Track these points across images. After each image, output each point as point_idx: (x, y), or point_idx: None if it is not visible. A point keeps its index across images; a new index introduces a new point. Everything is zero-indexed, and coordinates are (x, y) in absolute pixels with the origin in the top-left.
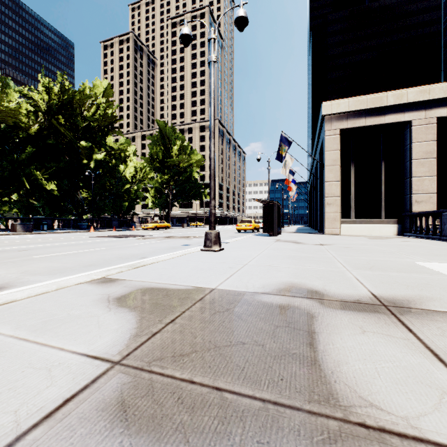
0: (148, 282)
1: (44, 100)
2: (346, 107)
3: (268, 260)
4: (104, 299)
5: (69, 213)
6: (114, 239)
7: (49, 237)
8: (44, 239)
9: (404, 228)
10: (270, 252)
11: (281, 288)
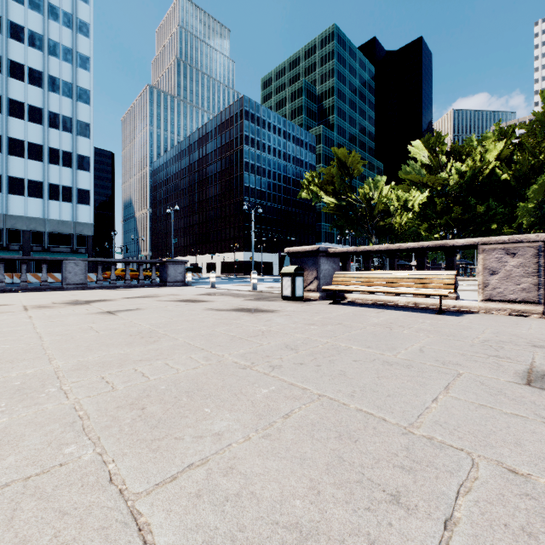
0: None
1: None
2: None
3: None
4: None
5: None
6: None
7: None
8: None
9: None
10: None
11: None
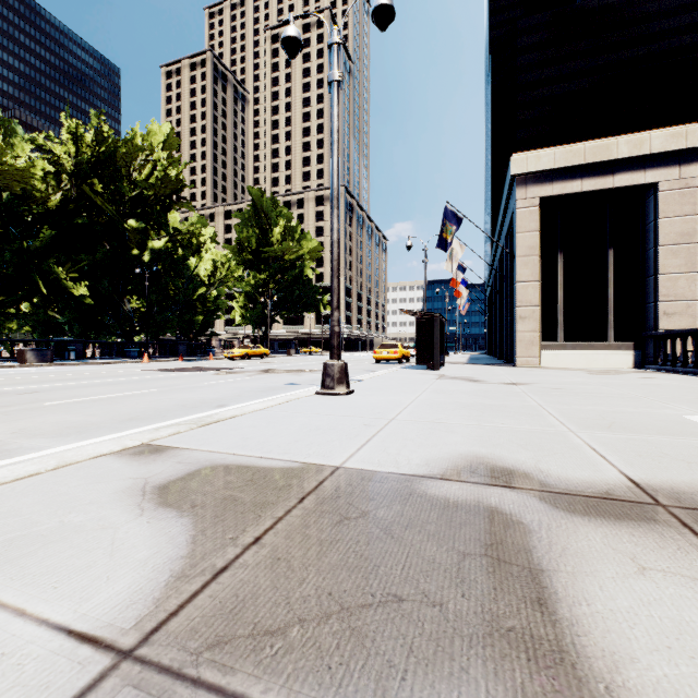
0: (221, 453)
1: (70, 154)
2: (551, 162)
3: (430, 412)
4: (136, 490)
5: (110, 333)
6: (178, 374)
7: (77, 370)
8: (67, 375)
9: (644, 356)
10: (432, 397)
11: (459, 466)
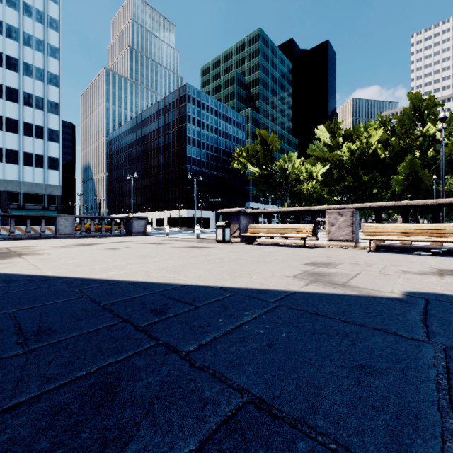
0: None
1: None
2: None
3: None
4: None
5: None
6: None
7: None
8: None
9: None
10: None
11: None
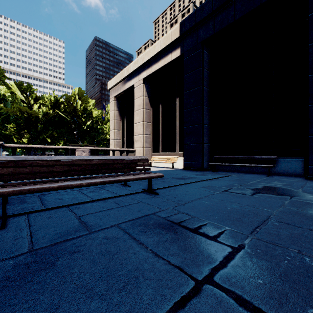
0: None
1: (49, 103)
2: (113, 83)
3: None
4: None
5: None
6: None
7: None
8: None
9: None
10: None
11: None
